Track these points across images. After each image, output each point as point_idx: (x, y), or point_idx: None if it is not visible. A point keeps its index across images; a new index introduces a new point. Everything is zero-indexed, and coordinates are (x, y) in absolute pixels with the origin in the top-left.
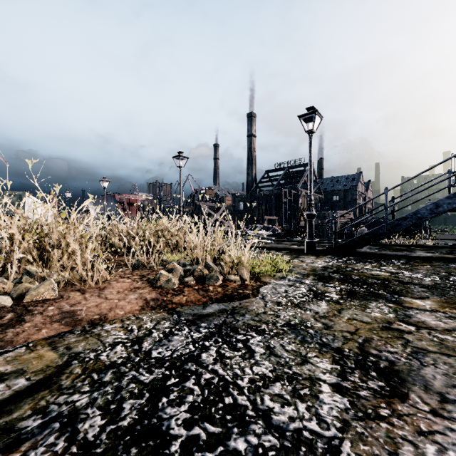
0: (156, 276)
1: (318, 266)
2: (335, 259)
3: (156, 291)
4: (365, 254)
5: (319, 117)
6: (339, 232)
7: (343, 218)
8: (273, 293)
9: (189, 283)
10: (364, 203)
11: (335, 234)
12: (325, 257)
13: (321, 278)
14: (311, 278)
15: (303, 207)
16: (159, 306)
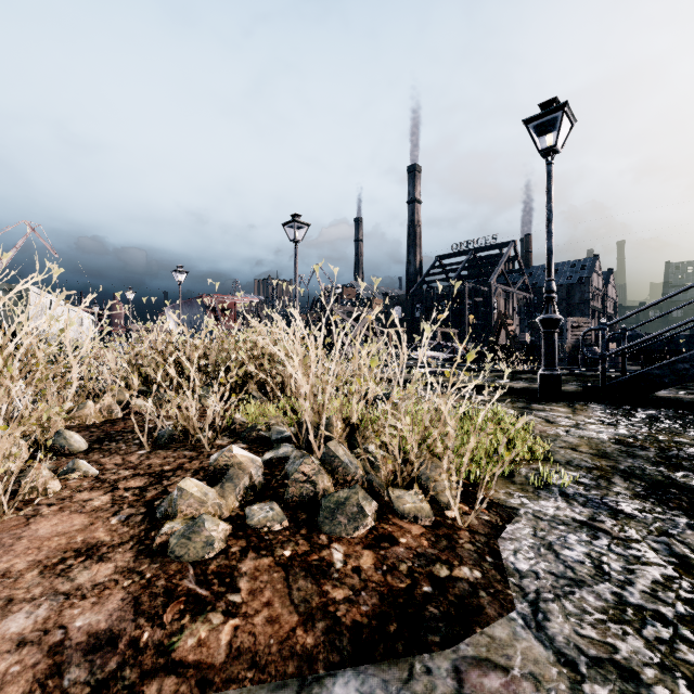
0: (167, 499)
1: (599, 437)
2: (622, 416)
3: (136, 576)
4: (680, 404)
5: (567, 122)
6: (570, 354)
7: (576, 330)
8: (560, 578)
9: (265, 529)
10: (676, 293)
11: (603, 360)
12: (591, 410)
13: (658, 492)
14: (628, 491)
15: (506, 312)
16: (101, 689)
